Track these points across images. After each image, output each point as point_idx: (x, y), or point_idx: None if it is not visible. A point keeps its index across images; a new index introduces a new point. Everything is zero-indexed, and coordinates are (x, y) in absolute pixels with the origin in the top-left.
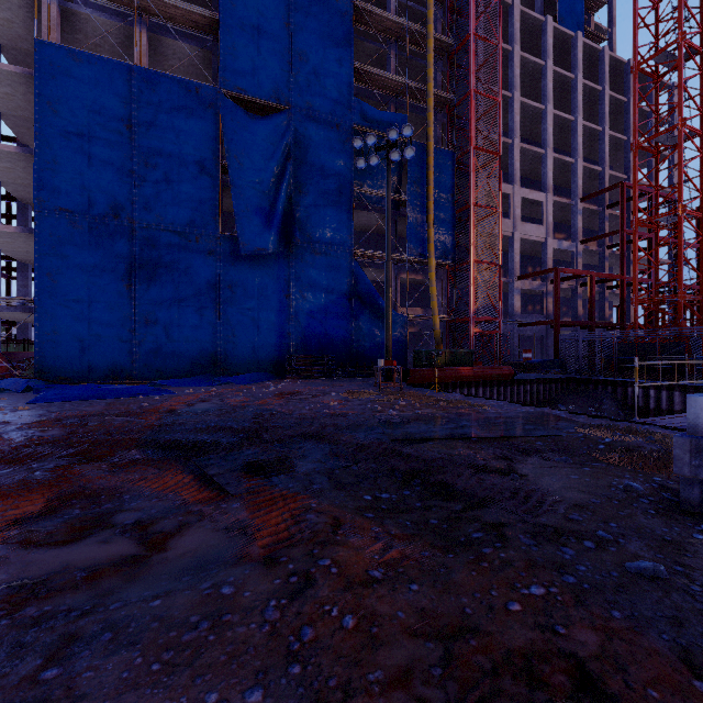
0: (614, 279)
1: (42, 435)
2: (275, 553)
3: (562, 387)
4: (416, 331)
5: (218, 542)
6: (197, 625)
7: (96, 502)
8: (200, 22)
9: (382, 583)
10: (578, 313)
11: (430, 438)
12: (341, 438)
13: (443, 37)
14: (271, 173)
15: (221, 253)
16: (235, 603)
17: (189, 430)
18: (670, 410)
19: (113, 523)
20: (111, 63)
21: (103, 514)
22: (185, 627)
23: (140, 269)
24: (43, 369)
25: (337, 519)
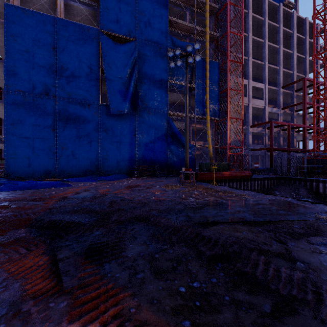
0: (300, 127)
1: None
2: None
3: (276, 182)
4: (200, 153)
5: None
6: None
7: None
8: None
9: None
10: (280, 144)
11: (220, 222)
12: (160, 221)
13: (213, 4)
14: (126, 72)
15: (100, 113)
16: None
17: (68, 211)
18: None
19: None
20: (44, 15)
21: None
22: None
23: (59, 121)
24: (9, 172)
25: None
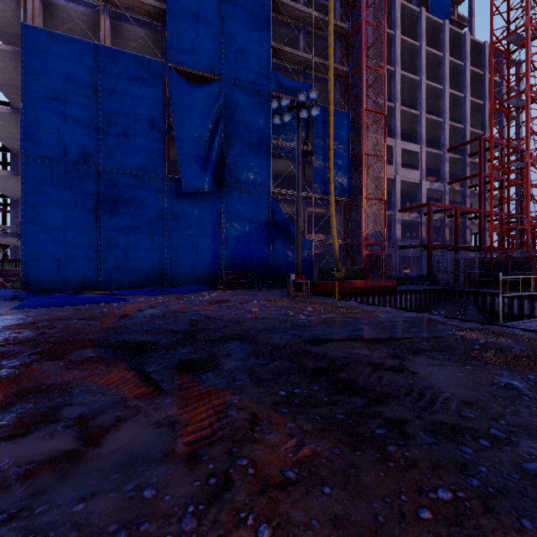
0: (474, 212)
1: (17, 336)
2: (197, 450)
3: (435, 296)
4: (320, 252)
5: (148, 437)
6: (114, 535)
7: (49, 396)
8: (151, 11)
9: (296, 485)
10: (445, 238)
11: (333, 339)
12: (260, 339)
13: (340, 24)
14: (207, 128)
15: (167, 191)
16: (154, 509)
17: (137, 331)
18: (521, 314)
19: (59, 417)
20: (81, 42)
21: (53, 408)
22: None
23: (104, 204)
24: (28, 282)
25: (255, 415)
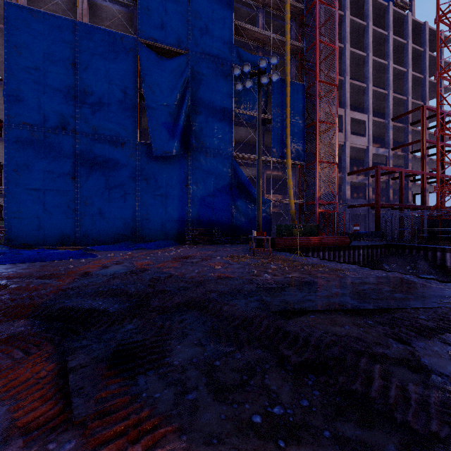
0: (417, 174)
1: None
2: None
3: (385, 251)
4: (277, 211)
5: None
6: None
7: None
8: None
9: None
10: (390, 198)
11: (310, 310)
12: (222, 308)
13: (296, 3)
14: (175, 98)
15: (139, 155)
16: None
17: (90, 293)
18: None
19: None
20: (60, 19)
21: None
22: None
23: (80, 166)
24: (11, 238)
25: None
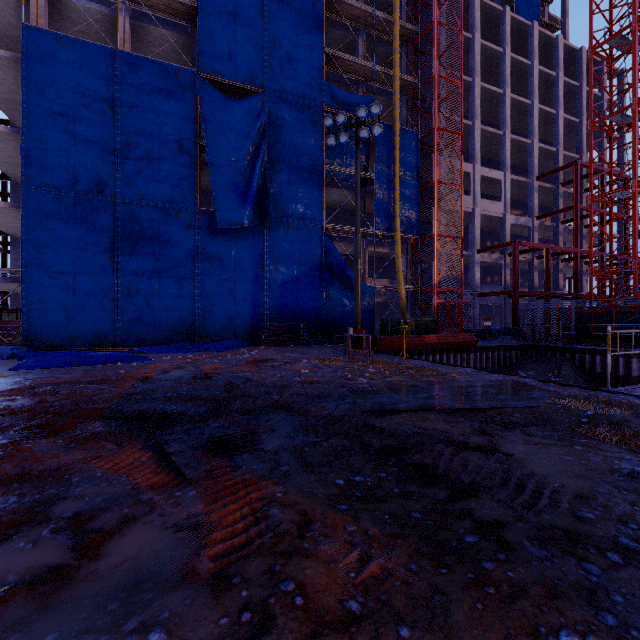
0: (568, 252)
1: (9, 404)
2: (227, 568)
3: (522, 353)
4: (383, 300)
5: (163, 545)
6: None
7: (39, 486)
8: (179, 10)
9: (362, 624)
10: (534, 284)
11: (403, 410)
12: (311, 409)
13: (408, 25)
14: (247, 151)
15: (199, 227)
16: None
17: (159, 398)
18: (627, 376)
19: (49, 516)
20: (95, 47)
21: (43, 503)
22: None
23: (122, 242)
24: (30, 337)
25: (305, 514)
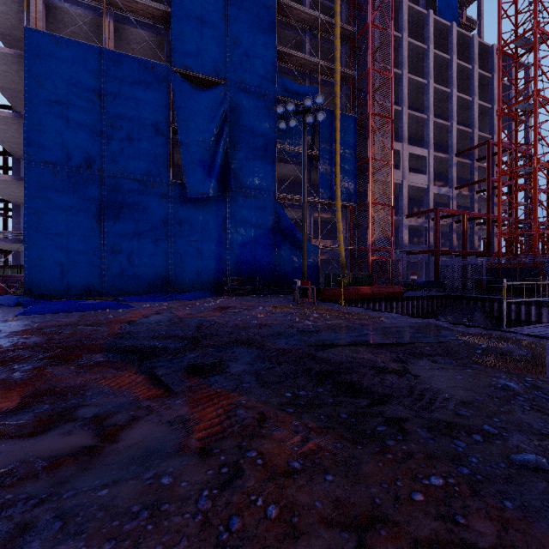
0: (482, 217)
1: (25, 341)
2: (209, 445)
3: (442, 302)
4: (326, 258)
5: (161, 434)
6: (137, 514)
7: (63, 398)
8: (155, 14)
9: (301, 474)
10: (453, 244)
11: (338, 344)
12: (266, 344)
13: (347, 26)
14: (212, 133)
15: (172, 196)
16: (172, 493)
17: (144, 337)
18: (528, 320)
19: (75, 417)
20: (85, 46)
21: (68, 409)
22: (127, 517)
23: (107, 209)
24: (31, 288)
25: (263, 414)
